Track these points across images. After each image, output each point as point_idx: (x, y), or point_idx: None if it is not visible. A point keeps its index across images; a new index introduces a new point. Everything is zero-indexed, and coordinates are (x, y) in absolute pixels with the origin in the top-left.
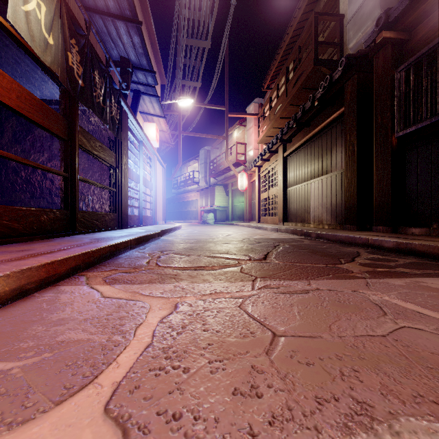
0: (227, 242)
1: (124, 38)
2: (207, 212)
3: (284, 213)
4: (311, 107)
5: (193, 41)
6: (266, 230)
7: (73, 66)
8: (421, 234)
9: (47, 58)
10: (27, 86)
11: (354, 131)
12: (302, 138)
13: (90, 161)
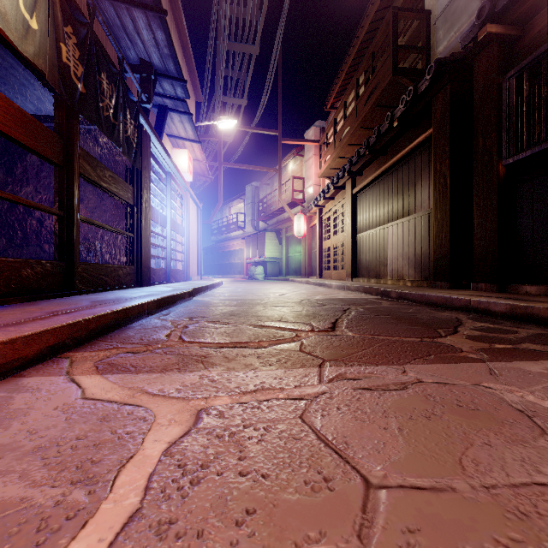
0: (280, 304)
1: (144, 33)
2: (255, 264)
3: (353, 266)
4: (389, 129)
5: (237, 45)
6: (330, 287)
7: (69, 63)
8: (539, 293)
9: (28, 48)
10: (14, 97)
11: (447, 158)
12: (376, 169)
13: (99, 197)
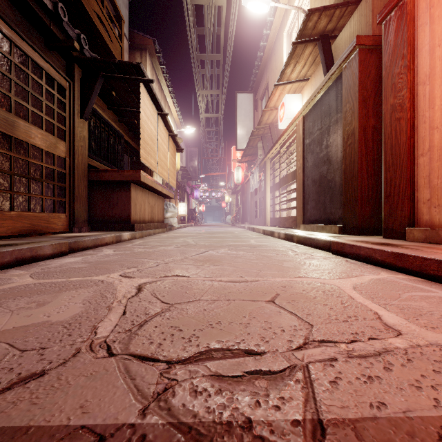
0: None
1: None
2: None
3: None
4: None
5: None
6: None
7: None
8: None
9: None
10: None
11: None
12: None
13: None
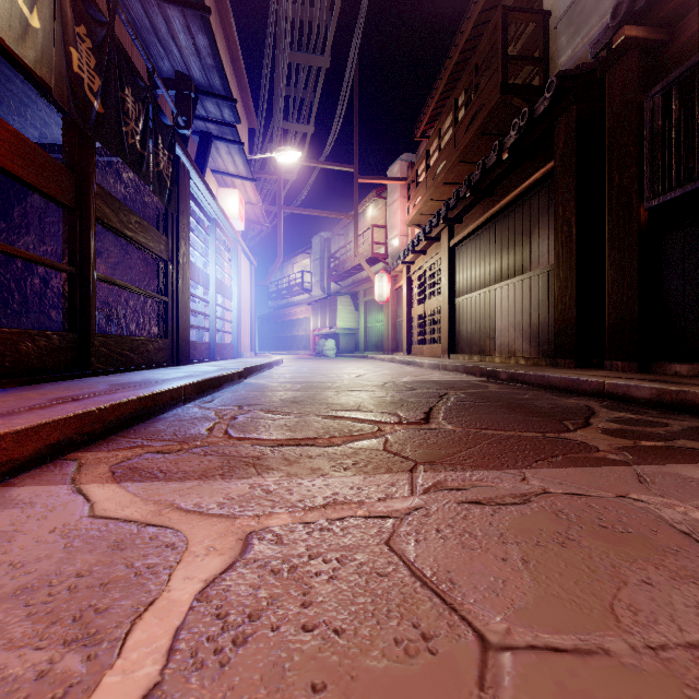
0: (357, 388)
1: (181, 37)
2: (324, 337)
3: (450, 339)
4: (497, 163)
5: (301, 56)
6: (421, 366)
7: (82, 73)
8: (692, 374)
9: (27, 52)
10: (13, 120)
11: (572, 200)
12: (480, 215)
13: (123, 250)
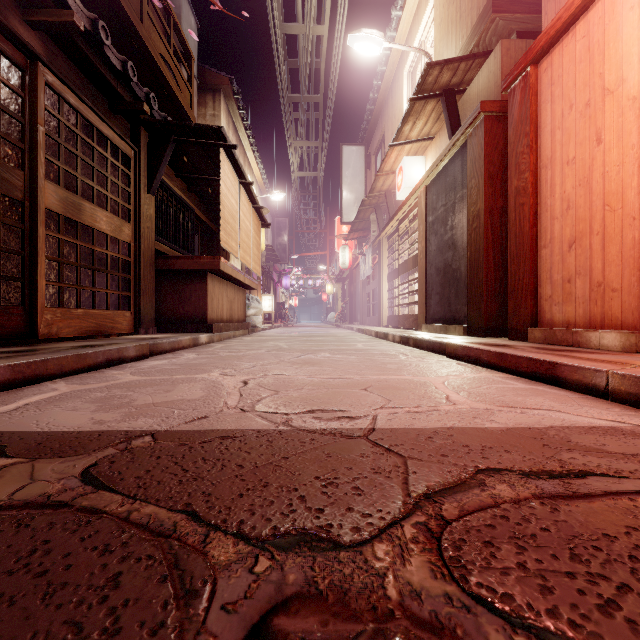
0: None
1: None
2: None
3: None
4: None
5: None
6: None
7: None
8: None
9: None
10: None
11: None
12: None
13: None
